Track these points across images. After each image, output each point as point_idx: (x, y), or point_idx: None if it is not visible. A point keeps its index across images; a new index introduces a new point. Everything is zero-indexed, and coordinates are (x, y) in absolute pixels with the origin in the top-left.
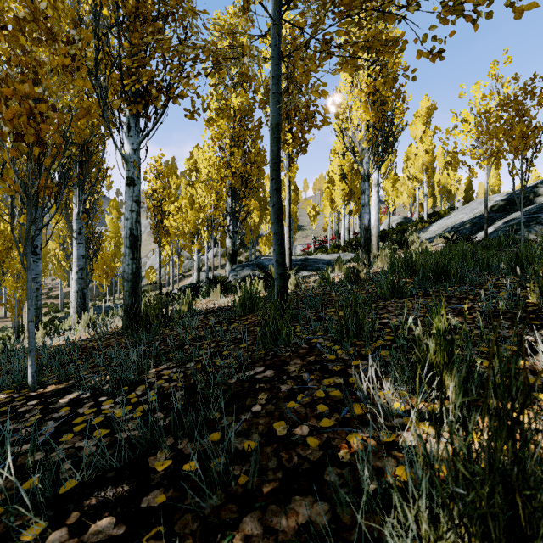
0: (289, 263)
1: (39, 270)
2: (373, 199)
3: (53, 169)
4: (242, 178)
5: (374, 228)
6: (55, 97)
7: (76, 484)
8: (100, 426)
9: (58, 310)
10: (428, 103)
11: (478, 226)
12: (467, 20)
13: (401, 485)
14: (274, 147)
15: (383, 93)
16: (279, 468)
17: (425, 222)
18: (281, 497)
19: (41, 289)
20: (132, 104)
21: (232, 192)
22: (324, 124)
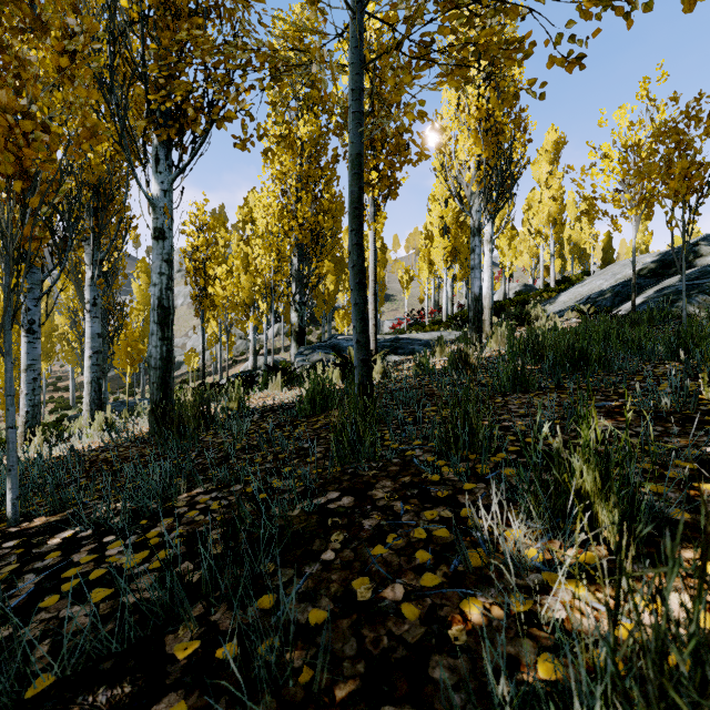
0: (375, 344)
1: (37, 353)
2: (485, 260)
3: (42, 212)
4: (312, 232)
5: (486, 298)
6: (58, 120)
7: (53, 682)
8: (100, 582)
9: (69, 406)
10: (556, 135)
11: (621, 296)
12: (618, 14)
13: (547, 687)
14: (354, 186)
15: (498, 119)
16: (360, 656)
17: (552, 291)
18: (363, 708)
19: (39, 380)
20: (161, 128)
21: (298, 250)
22: (421, 158)
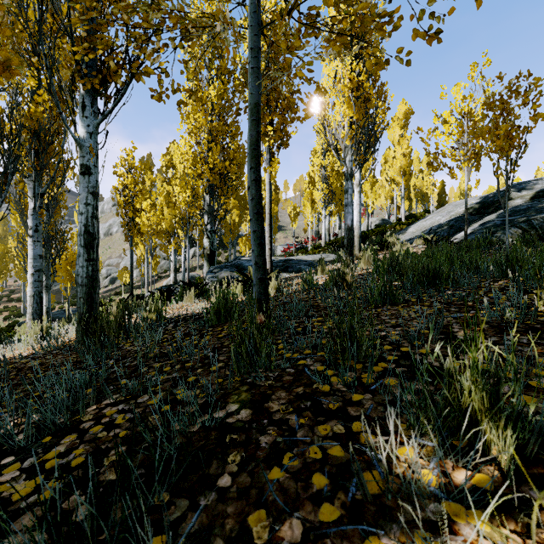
0: (270, 265)
1: None
2: (355, 200)
3: None
4: (220, 175)
5: (356, 229)
6: None
7: None
8: None
9: (21, 314)
10: (406, 107)
11: (455, 229)
12: None
13: None
14: (253, 130)
15: (366, 89)
16: None
17: (403, 224)
18: None
19: None
20: (86, 78)
21: (209, 189)
22: (308, 114)
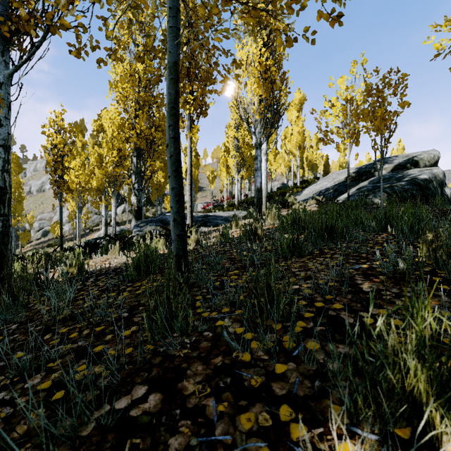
0: (191, 220)
1: None
2: (263, 166)
3: None
4: (147, 140)
5: (263, 190)
6: None
7: None
8: None
9: None
10: (301, 95)
11: (338, 192)
12: None
13: None
14: (171, 89)
15: (273, 73)
16: None
17: (299, 187)
18: None
19: None
20: None
21: (137, 152)
22: (224, 85)
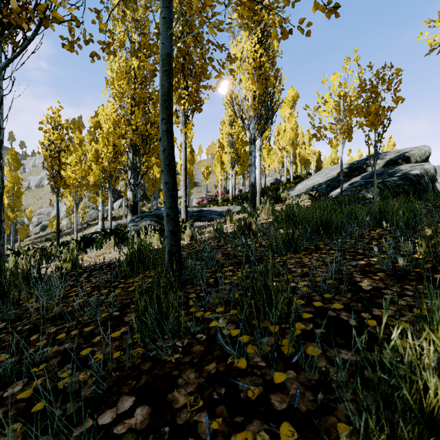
0: (185, 215)
1: None
2: (257, 161)
3: None
4: (142, 136)
5: (257, 185)
6: None
7: None
8: None
9: None
10: (294, 92)
11: (331, 187)
12: None
13: None
14: (164, 81)
15: (267, 69)
16: None
17: (292, 183)
18: None
19: None
20: None
21: (133, 148)
22: (219, 80)
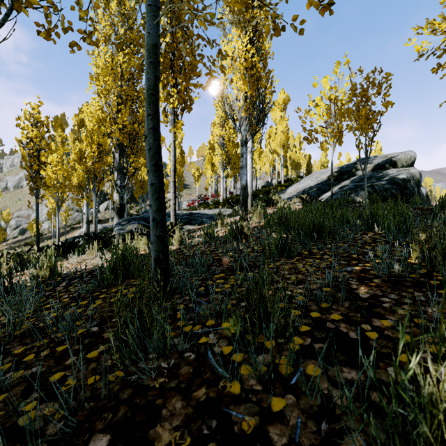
0: (174, 218)
1: None
2: (248, 164)
3: None
4: (130, 135)
5: (249, 188)
6: None
7: None
8: None
9: None
10: (284, 95)
11: (321, 190)
12: None
13: None
14: (150, 74)
15: (258, 70)
16: None
17: (283, 186)
18: None
19: None
20: None
21: (119, 148)
22: (209, 78)
